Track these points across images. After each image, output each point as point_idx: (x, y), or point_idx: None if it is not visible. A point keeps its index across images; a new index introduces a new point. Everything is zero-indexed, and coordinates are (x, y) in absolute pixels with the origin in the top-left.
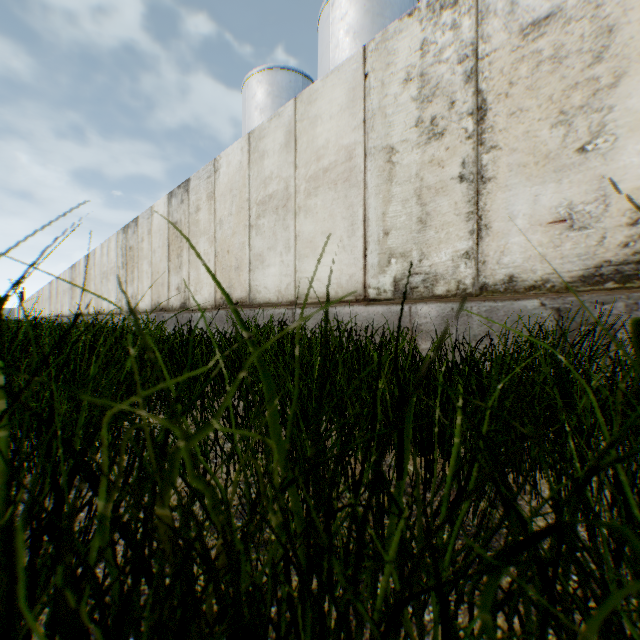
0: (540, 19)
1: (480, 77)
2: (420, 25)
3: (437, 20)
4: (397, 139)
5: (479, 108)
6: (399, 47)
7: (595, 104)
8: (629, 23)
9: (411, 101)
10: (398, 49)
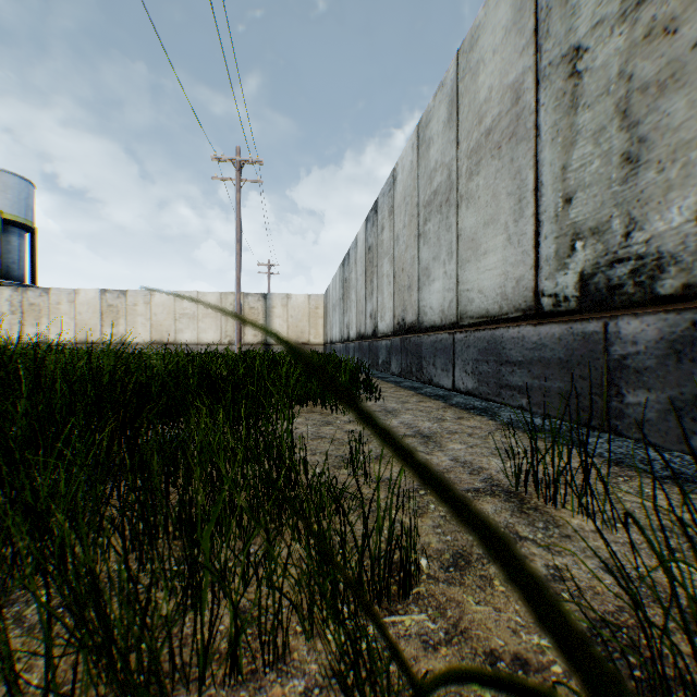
0: (34, 303)
1: (25, 307)
2: (12, 291)
3: (16, 292)
4: (6, 311)
5: (24, 312)
6: (7, 292)
7: (41, 319)
8: (45, 310)
9: (10, 305)
10: (7, 293)
